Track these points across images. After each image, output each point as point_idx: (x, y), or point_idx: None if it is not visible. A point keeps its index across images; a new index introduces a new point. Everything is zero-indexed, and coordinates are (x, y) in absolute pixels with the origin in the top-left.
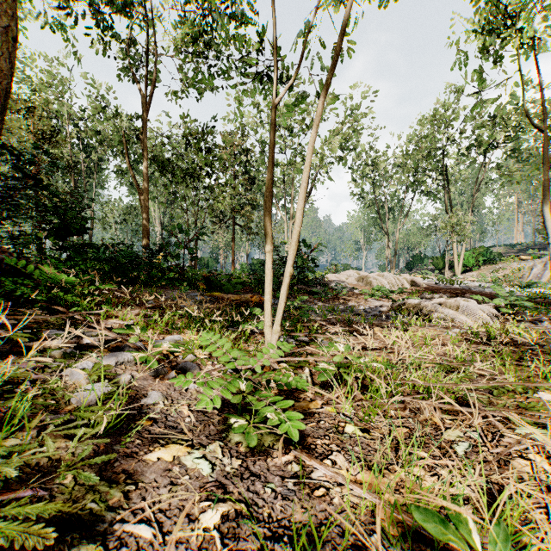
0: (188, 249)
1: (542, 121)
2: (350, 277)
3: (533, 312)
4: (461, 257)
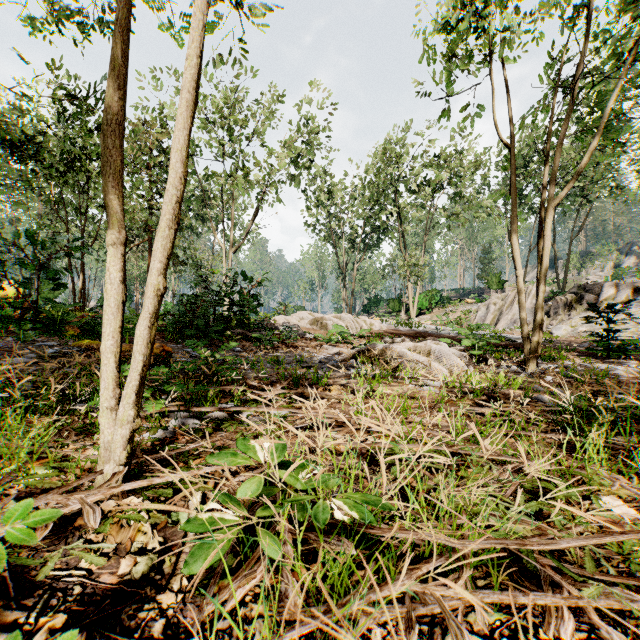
0: (48, 271)
1: (511, 138)
2: (303, 320)
3: (496, 356)
4: (416, 300)
